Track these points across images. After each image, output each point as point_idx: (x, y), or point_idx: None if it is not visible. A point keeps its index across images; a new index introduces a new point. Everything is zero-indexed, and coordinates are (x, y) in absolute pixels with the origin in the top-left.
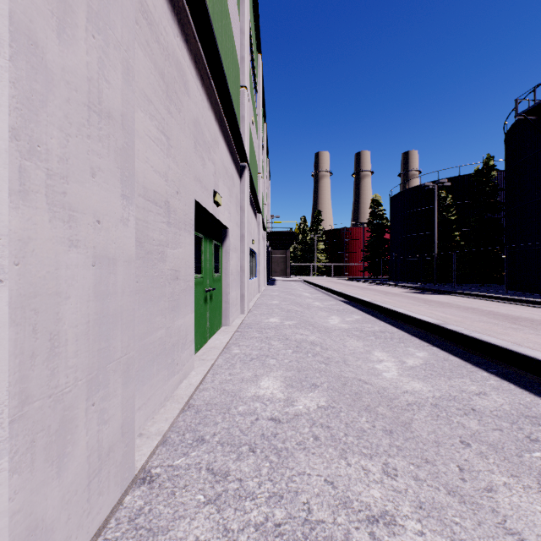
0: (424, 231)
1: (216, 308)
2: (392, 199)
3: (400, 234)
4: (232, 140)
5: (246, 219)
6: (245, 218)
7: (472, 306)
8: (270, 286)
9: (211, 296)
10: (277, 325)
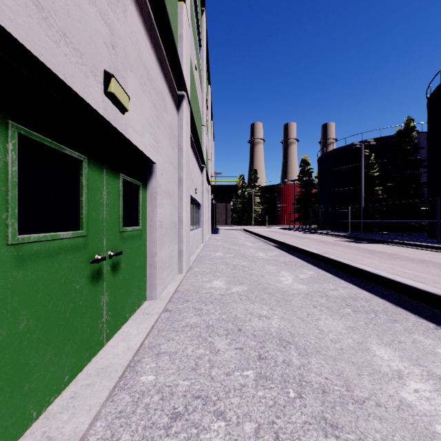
0: (349, 186)
1: (131, 280)
2: (320, 159)
3: (327, 189)
4: (163, 48)
5: (184, 159)
6: (183, 158)
7: (423, 258)
8: (213, 235)
9: (117, 264)
10: (223, 293)
